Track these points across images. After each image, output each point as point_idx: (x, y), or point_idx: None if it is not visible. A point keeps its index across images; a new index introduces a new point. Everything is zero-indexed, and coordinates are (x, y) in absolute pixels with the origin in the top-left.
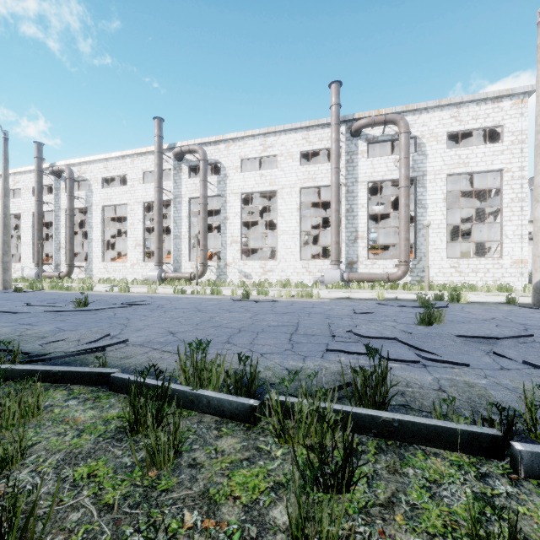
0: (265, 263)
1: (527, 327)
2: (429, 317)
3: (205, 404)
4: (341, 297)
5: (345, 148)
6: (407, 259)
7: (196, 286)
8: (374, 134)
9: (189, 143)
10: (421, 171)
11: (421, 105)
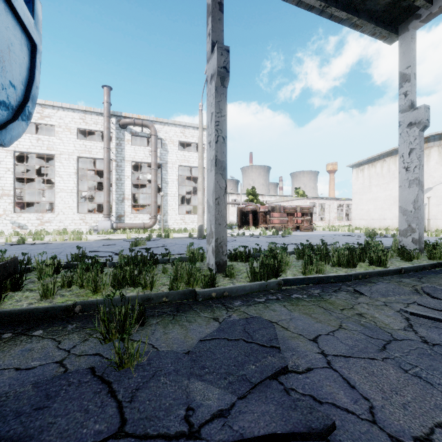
0: (42, 215)
1: (176, 245)
2: (136, 243)
3: None
4: (103, 239)
5: (115, 134)
6: (155, 214)
7: None
8: (136, 130)
9: None
10: (165, 161)
11: (165, 120)
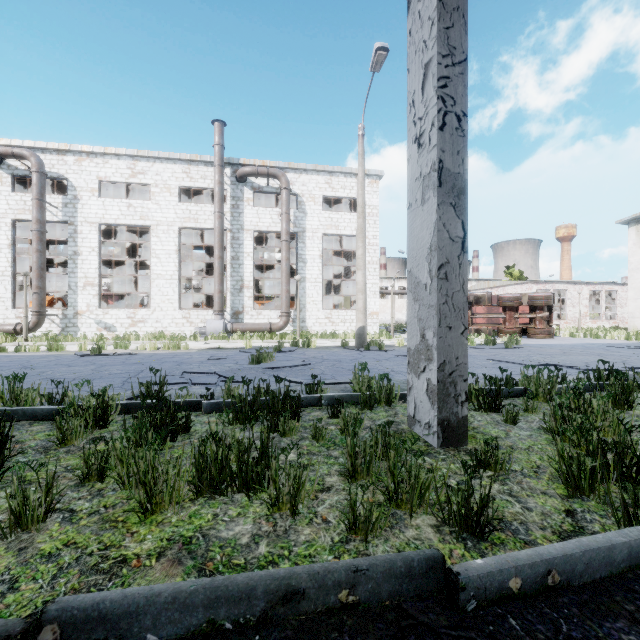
0: (134, 312)
1: (324, 361)
2: (258, 358)
3: (21, 415)
4: (211, 347)
5: (231, 192)
6: (287, 310)
7: (24, 342)
8: (259, 184)
9: (13, 142)
10: (302, 228)
11: (301, 165)
